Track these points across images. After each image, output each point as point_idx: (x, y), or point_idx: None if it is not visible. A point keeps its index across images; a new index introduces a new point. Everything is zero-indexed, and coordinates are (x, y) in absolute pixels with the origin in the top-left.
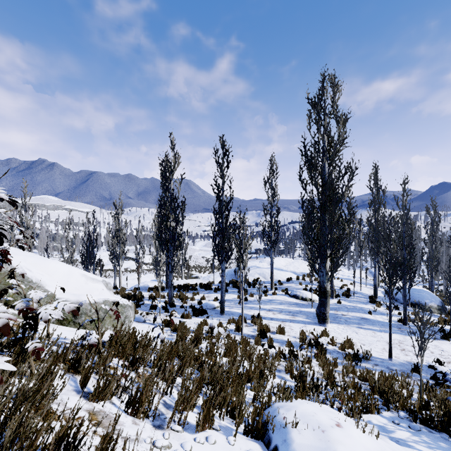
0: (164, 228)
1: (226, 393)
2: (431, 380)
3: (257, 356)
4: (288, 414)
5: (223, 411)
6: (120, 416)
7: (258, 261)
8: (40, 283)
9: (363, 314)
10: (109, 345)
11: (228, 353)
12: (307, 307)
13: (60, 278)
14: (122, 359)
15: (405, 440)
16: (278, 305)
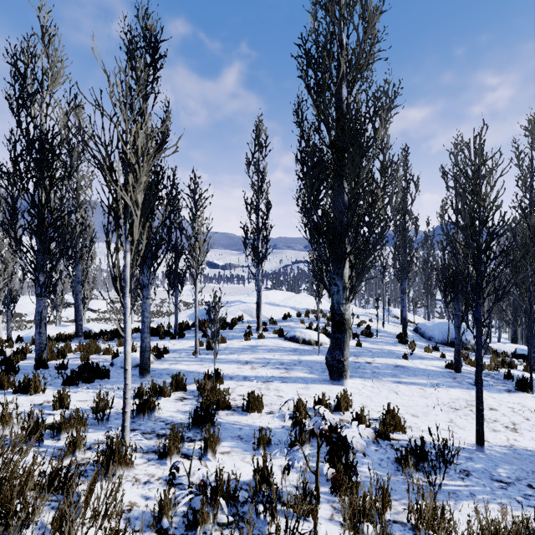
0: None
1: None
2: None
3: None
4: None
5: None
6: None
7: (245, 296)
8: None
9: (397, 360)
10: None
11: None
12: (311, 354)
13: None
14: None
15: None
16: (264, 353)
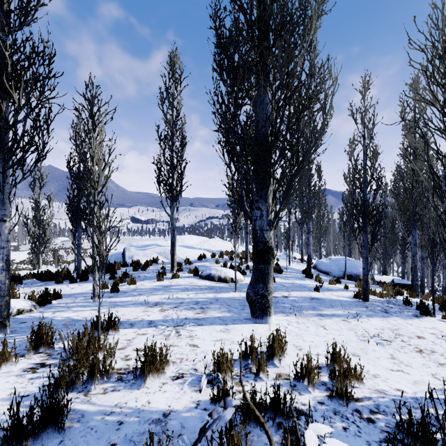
0: None
1: None
2: None
3: None
4: None
5: None
6: None
7: (162, 241)
8: None
9: (310, 292)
10: None
11: None
12: (228, 291)
13: None
14: None
15: None
16: (178, 293)
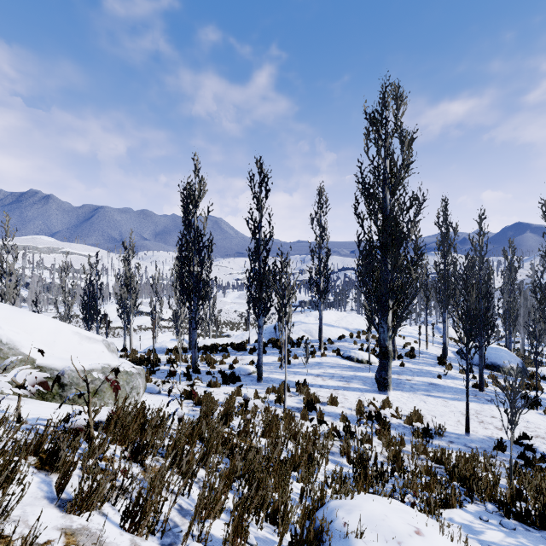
0: (187, 275)
1: (265, 491)
2: (518, 459)
3: (304, 435)
4: (350, 519)
5: (261, 514)
6: (113, 535)
7: (303, 316)
8: (13, 344)
9: (432, 379)
10: (107, 427)
11: (267, 432)
12: (364, 371)
13: (44, 337)
14: (123, 445)
15: (499, 544)
16: (329, 369)
